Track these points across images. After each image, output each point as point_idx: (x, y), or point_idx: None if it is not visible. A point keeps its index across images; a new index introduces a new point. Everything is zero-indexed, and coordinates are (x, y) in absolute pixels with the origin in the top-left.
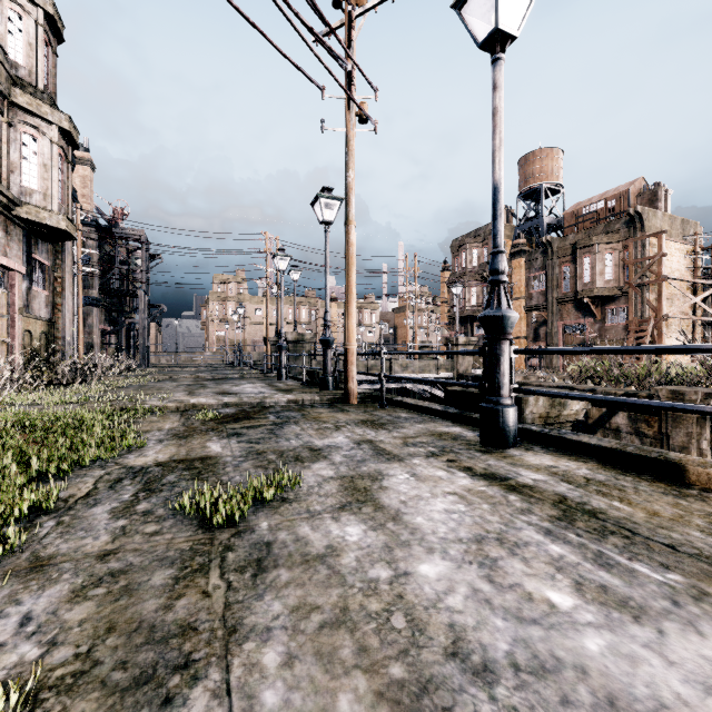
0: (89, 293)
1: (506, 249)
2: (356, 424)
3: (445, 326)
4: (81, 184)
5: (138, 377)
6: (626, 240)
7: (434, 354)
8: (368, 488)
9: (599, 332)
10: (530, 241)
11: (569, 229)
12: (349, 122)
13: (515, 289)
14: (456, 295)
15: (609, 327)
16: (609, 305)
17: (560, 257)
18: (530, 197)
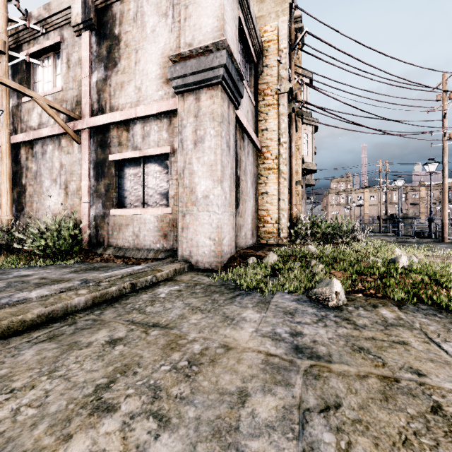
0: None
1: None
2: (448, 244)
3: None
4: None
5: None
6: None
7: None
8: (451, 248)
9: None
10: None
11: None
12: (444, 141)
13: None
14: None
15: None
16: None
17: None
18: None
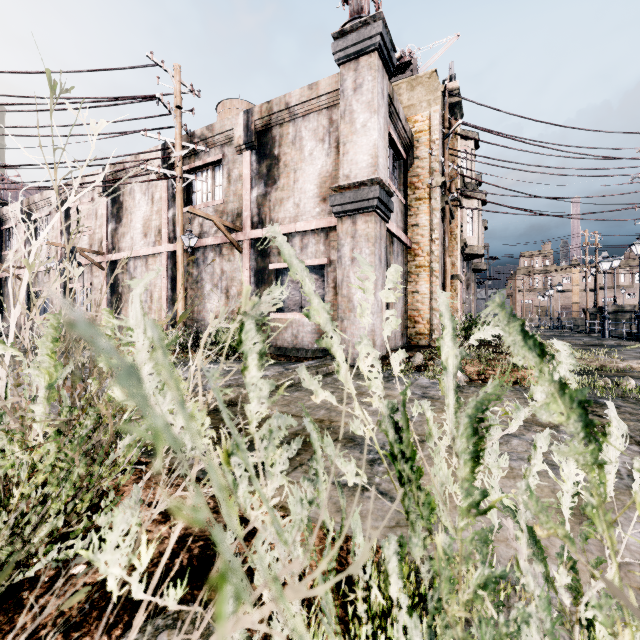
0: None
1: None
2: None
3: None
4: None
5: None
6: None
7: None
8: None
9: None
10: None
11: None
12: None
13: None
14: None
15: None
16: None
17: None
18: None
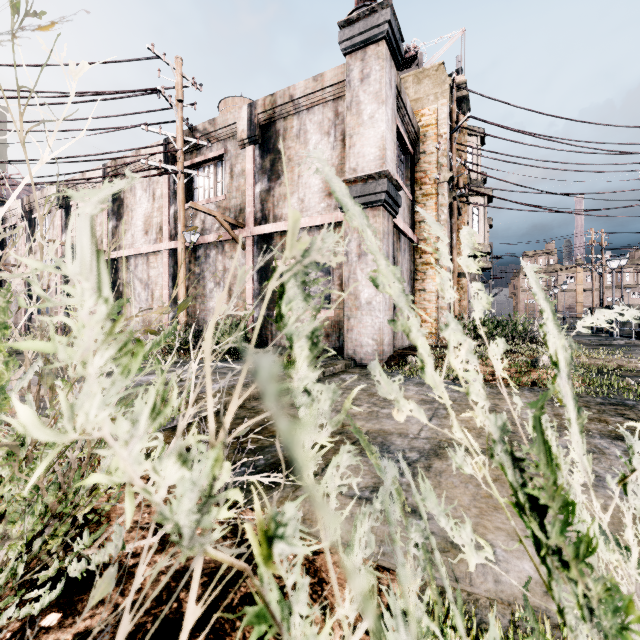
0: None
1: None
2: None
3: None
4: None
5: None
6: None
7: None
8: None
9: None
10: None
11: None
12: None
13: None
14: None
15: None
16: None
17: None
18: None
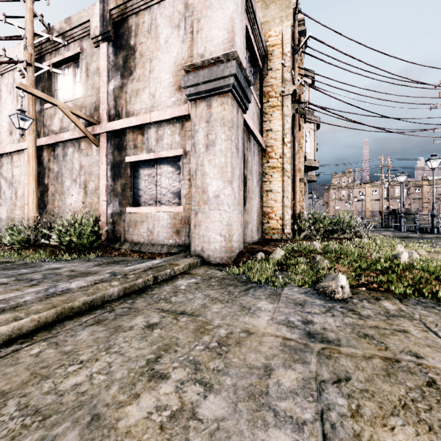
0: None
1: None
2: None
3: None
4: None
5: None
6: None
7: None
8: None
9: None
10: None
11: None
12: None
13: None
14: None
15: None
16: None
17: None
18: None
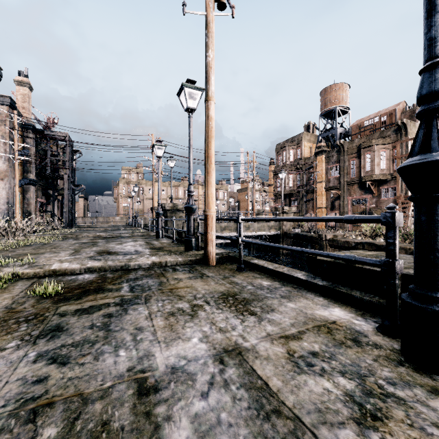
0: (27, 176)
1: (312, 150)
2: (216, 302)
3: (272, 200)
4: (22, 99)
5: (50, 236)
6: (395, 142)
7: (303, 220)
8: None
9: (375, 203)
10: (327, 145)
11: (354, 136)
12: (209, 6)
13: (319, 176)
14: (282, 178)
15: (382, 200)
16: (382, 186)
17: (349, 154)
18: (327, 116)
